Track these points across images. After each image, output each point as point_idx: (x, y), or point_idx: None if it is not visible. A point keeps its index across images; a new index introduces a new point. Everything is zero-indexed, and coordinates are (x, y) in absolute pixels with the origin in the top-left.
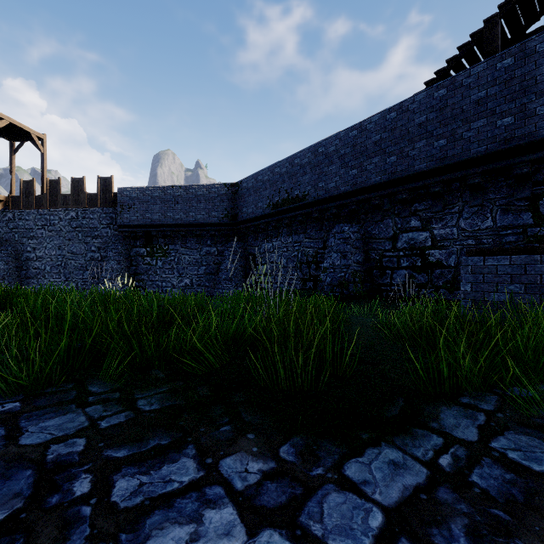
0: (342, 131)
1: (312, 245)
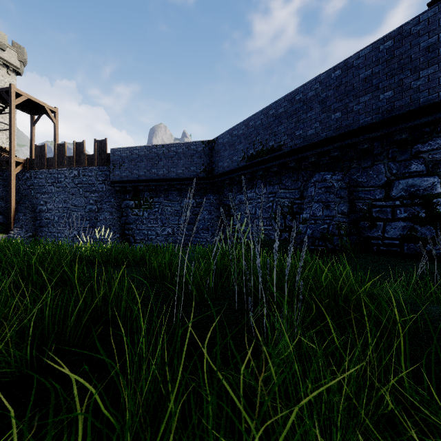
0: (323, 73)
1: (287, 195)
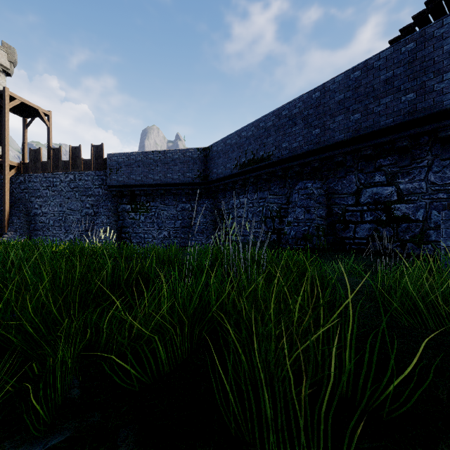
0: (306, 93)
1: (276, 201)
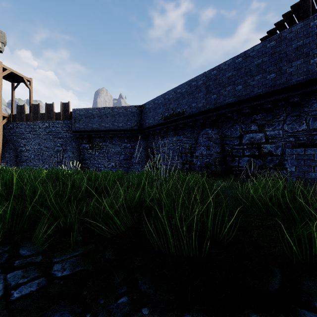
0: (207, 71)
1: (188, 142)
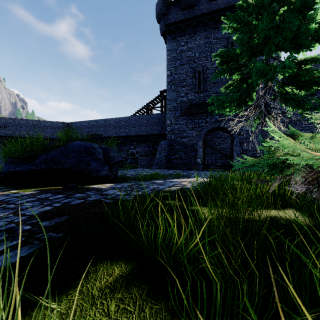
0: (114, 118)
1: None
